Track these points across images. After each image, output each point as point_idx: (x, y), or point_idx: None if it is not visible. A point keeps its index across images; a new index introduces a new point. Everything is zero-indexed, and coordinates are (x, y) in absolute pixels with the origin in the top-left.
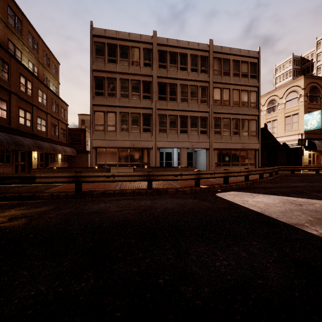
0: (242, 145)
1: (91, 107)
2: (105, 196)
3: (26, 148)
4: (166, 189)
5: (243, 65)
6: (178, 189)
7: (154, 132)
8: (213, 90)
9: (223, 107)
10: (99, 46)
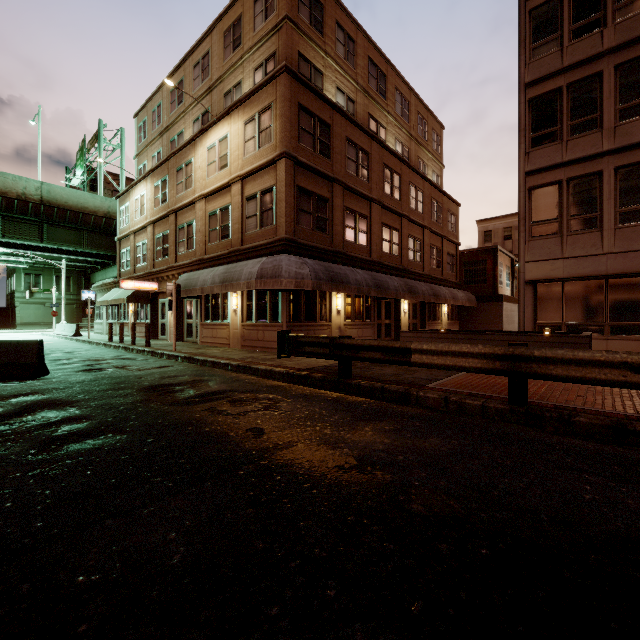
0: None
1: (520, 182)
2: (629, 443)
3: (392, 294)
4: None
5: None
6: None
7: None
8: None
9: None
10: (544, 13)
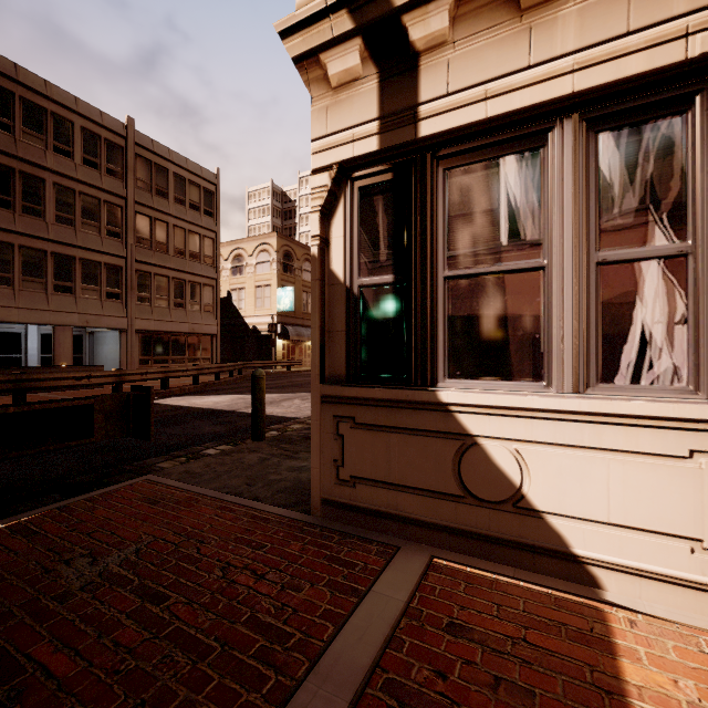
0: (190, 327)
1: None
2: None
3: None
4: None
5: (192, 188)
6: None
7: None
8: (136, 218)
9: (156, 255)
10: None
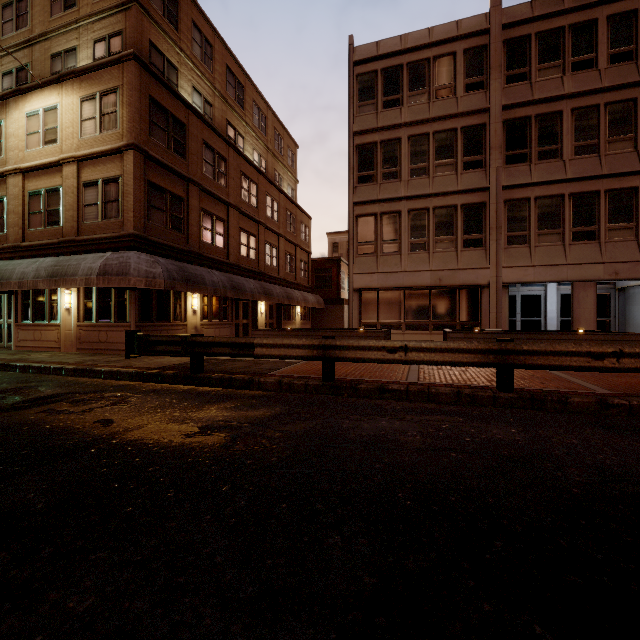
0: None
1: (350, 210)
2: (386, 398)
3: (248, 296)
4: (562, 397)
5: None
6: (608, 399)
7: (492, 245)
8: None
9: None
10: (366, 81)
